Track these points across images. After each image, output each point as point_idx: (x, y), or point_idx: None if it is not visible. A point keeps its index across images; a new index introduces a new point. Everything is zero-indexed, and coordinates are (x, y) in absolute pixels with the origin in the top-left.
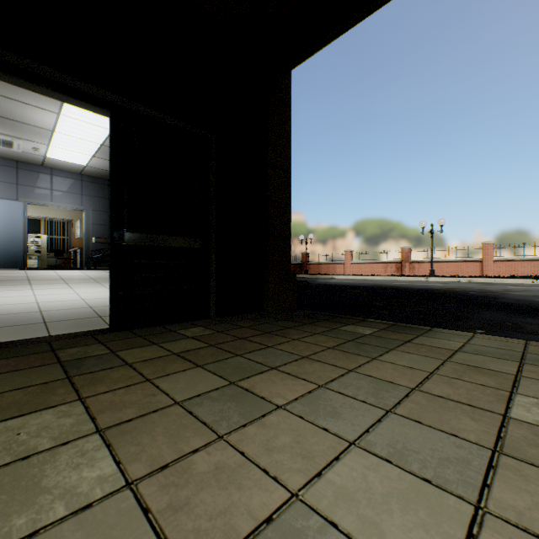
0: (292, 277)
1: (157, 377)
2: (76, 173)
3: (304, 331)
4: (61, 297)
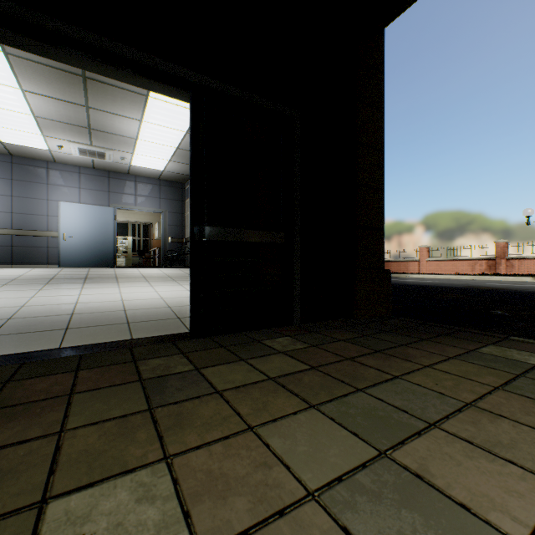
0: (386, 277)
1: (260, 423)
2: (155, 178)
3: (429, 352)
4: (143, 295)
